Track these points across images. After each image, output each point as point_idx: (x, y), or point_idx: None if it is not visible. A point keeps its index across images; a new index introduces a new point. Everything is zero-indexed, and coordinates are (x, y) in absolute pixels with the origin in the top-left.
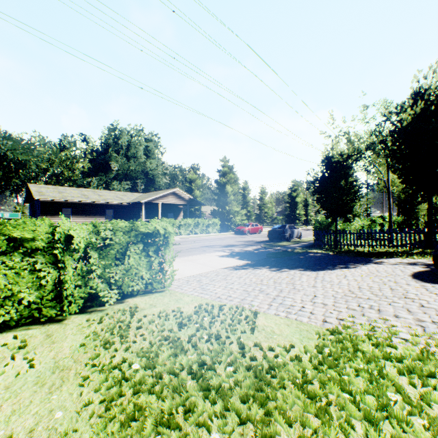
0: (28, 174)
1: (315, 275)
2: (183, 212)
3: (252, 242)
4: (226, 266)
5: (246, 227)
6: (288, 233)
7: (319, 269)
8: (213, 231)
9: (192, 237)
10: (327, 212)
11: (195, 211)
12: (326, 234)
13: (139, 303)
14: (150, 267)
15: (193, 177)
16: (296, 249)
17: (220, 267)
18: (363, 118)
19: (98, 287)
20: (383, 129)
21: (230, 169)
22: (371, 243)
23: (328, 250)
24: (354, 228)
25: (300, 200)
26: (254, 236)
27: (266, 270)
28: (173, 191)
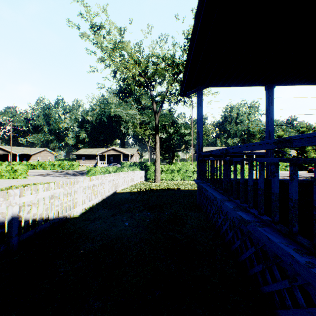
0: None
1: None
2: None
3: (307, 176)
4: None
5: None
6: None
7: None
8: None
9: None
10: None
11: (282, 156)
12: None
13: None
14: None
15: (280, 134)
16: None
17: None
18: None
19: (232, 177)
20: None
21: (308, 128)
22: None
23: None
24: None
25: None
26: None
27: None
28: None
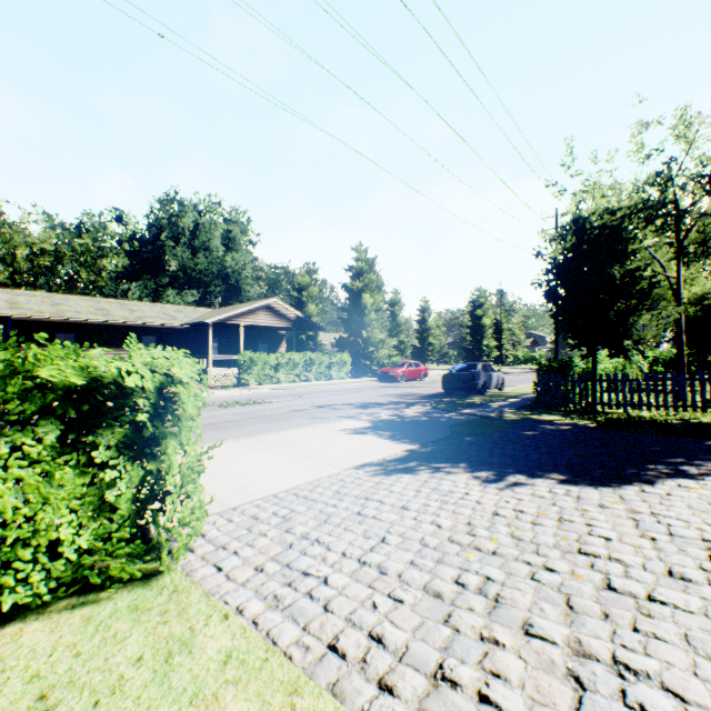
0: (17, 277)
1: (625, 506)
2: (286, 342)
3: (413, 397)
4: (362, 461)
5: (399, 368)
6: (482, 379)
7: (615, 481)
8: (340, 376)
9: (299, 386)
10: (578, 336)
11: (308, 340)
12: (564, 382)
13: (8, 674)
14: (100, 502)
15: (304, 281)
16: (507, 413)
17: (349, 463)
18: (640, 148)
19: None
20: (679, 169)
21: (369, 265)
22: (663, 402)
23: (572, 414)
24: (635, 371)
25: (489, 323)
26: (415, 385)
27: (467, 479)
28: (267, 303)
